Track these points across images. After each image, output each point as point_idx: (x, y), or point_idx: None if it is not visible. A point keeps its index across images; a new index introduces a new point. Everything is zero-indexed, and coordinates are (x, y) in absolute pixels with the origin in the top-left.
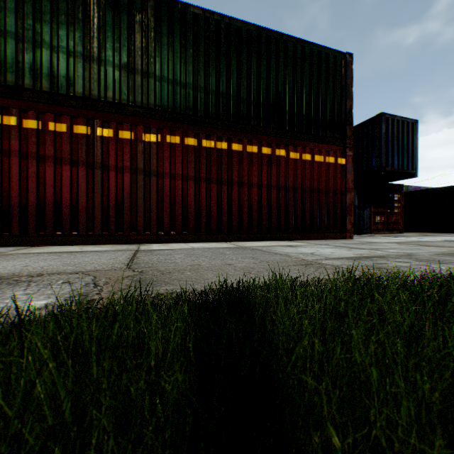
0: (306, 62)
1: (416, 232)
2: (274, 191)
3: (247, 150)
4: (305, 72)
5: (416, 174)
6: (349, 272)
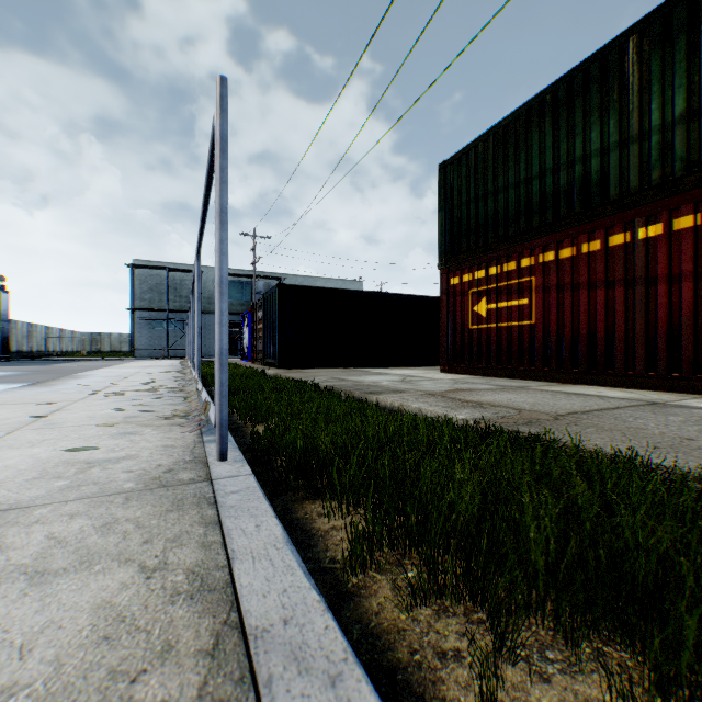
0: None
1: None
2: None
3: None
4: None
5: None
6: None
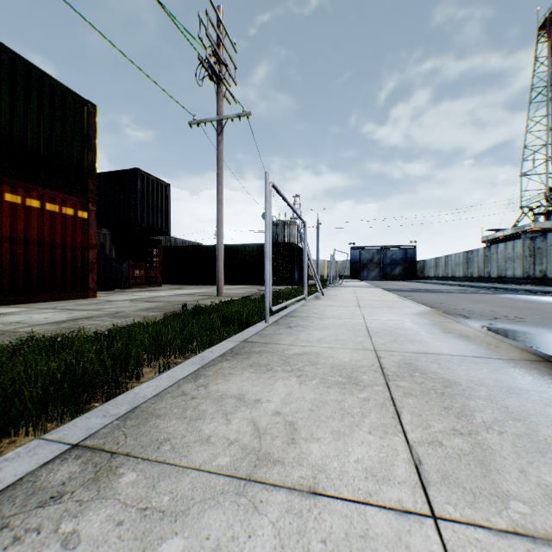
0: (34, 89)
1: (175, 284)
2: None
3: None
4: (32, 101)
5: (169, 233)
6: (32, 336)
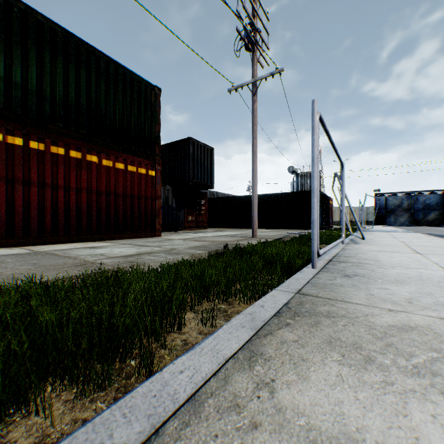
0: (120, 81)
1: (217, 228)
2: (85, 195)
3: (52, 150)
4: (118, 90)
5: (213, 187)
6: (100, 268)
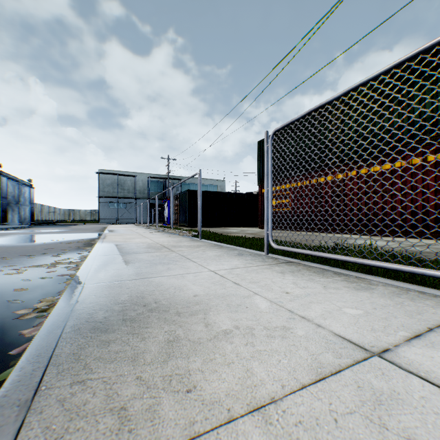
0: None
1: None
2: None
3: (410, 163)
4: None
5: None
6: (292, 240)
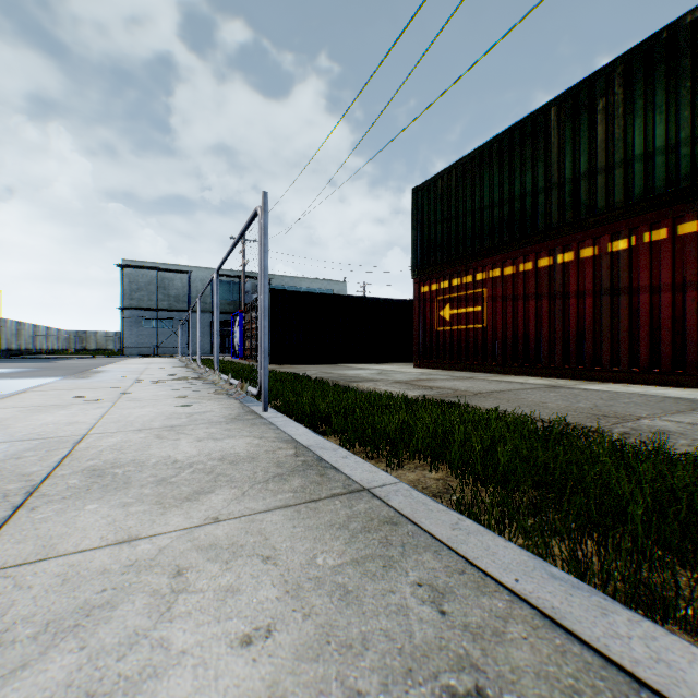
0: None
1: None
2: None
3: None
4: None
5: None
6: (564, 418)
